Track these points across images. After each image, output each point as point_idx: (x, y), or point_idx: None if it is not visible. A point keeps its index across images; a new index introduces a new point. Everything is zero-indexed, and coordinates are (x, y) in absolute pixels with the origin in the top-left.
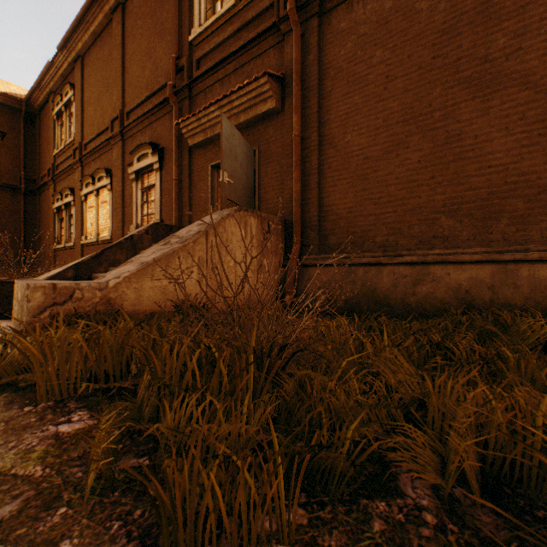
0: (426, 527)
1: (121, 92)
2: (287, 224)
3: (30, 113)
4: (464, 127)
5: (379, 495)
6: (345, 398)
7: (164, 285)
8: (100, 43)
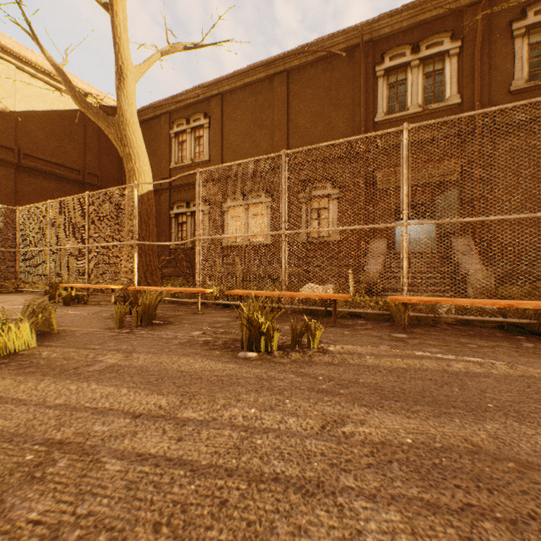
0: None
1: (286, 136)
2: None
3: None
4: None
5: None
6: None
7: None
8: (250, 90)
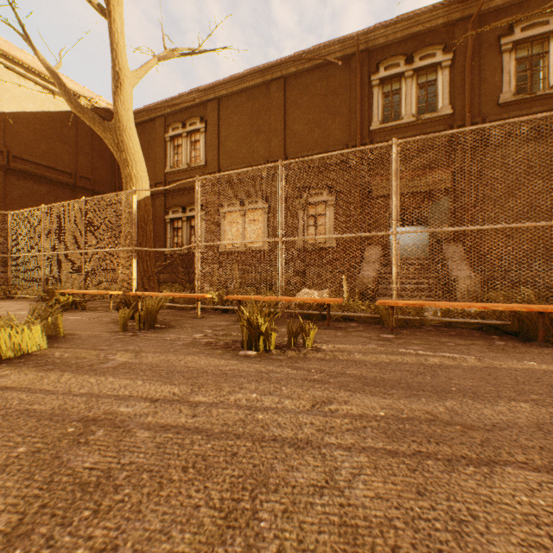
0: None
1: (283, 142)
2: None
3: None
4: None
5: None
6: None
7: None
8: (247, 95)
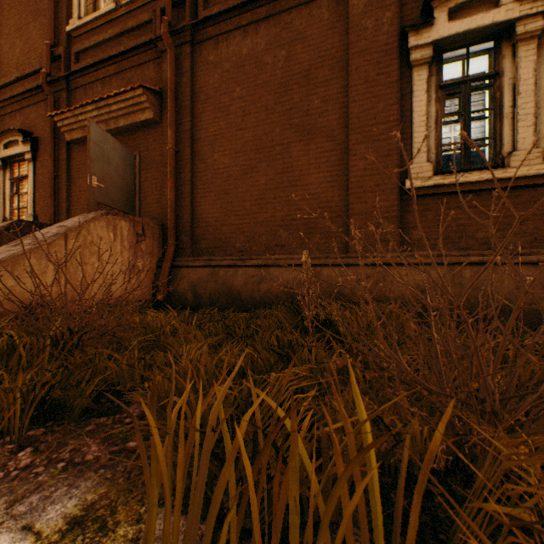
0: (121, 424)
1: None
2: (165, 228)
3: None
4: (295, 162)
5: (107, 415)
6: (126, 365)
7: (10, 286)
8: None
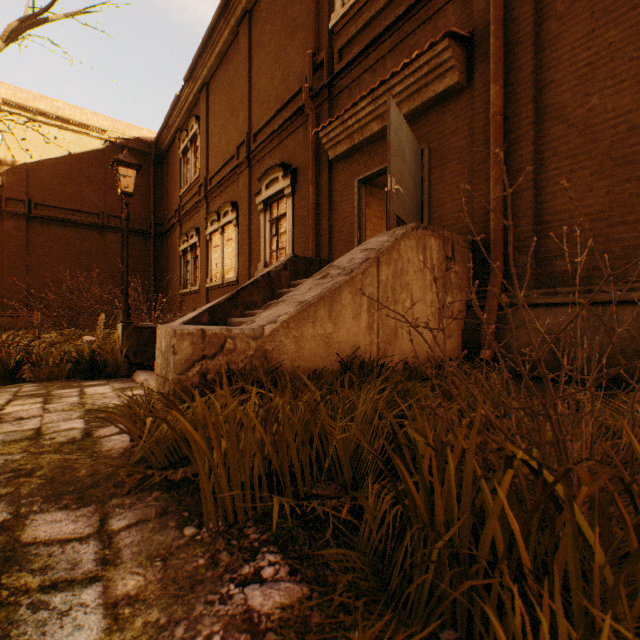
0: None
1: (248, 113)
2: (477, 246)
3: (158, 155)
4: None
5: None
6: None
7: (328, 332)
8: (225, 64)
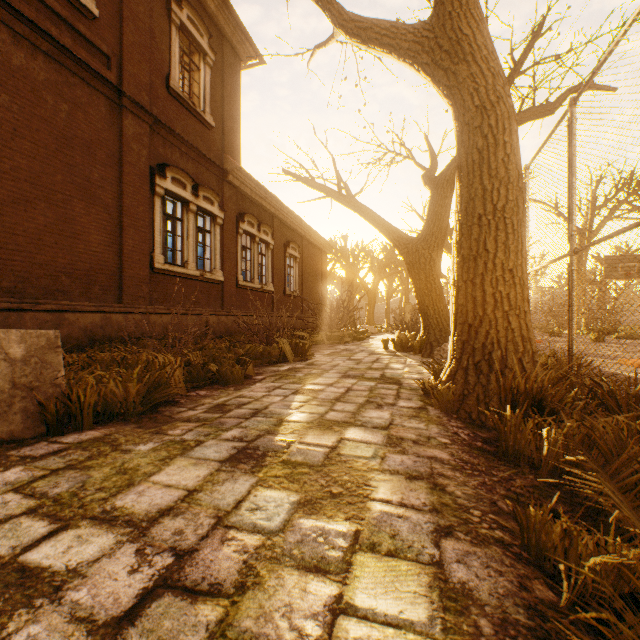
0: None
1: None
2: None
3: None
4: (78, 217)
5: None
6: None
7: None
8: None
